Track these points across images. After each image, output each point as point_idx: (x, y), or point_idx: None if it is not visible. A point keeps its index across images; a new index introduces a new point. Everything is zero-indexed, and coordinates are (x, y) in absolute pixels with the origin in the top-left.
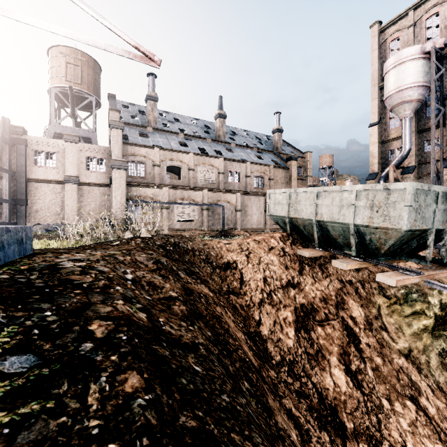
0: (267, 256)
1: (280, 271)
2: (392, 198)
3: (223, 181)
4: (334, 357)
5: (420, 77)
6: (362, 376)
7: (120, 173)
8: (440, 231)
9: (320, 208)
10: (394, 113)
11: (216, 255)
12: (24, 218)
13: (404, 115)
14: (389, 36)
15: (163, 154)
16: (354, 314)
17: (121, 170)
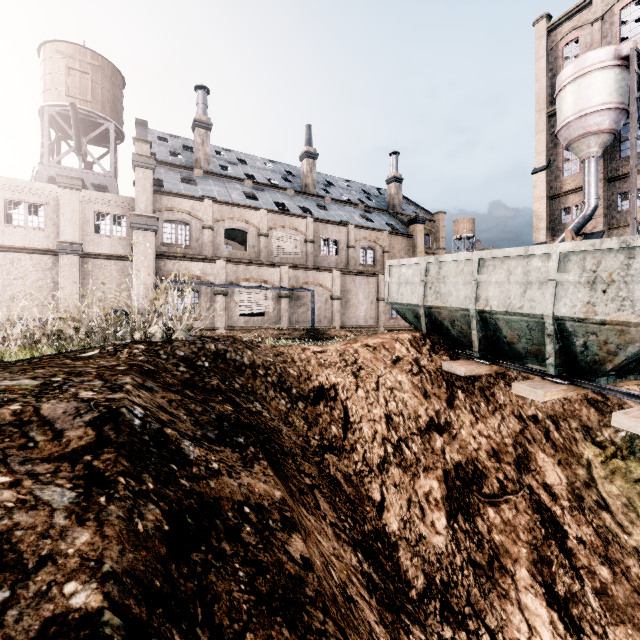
0: (391, 375)
1: (414, 401)
2: (638, 265)
3: (313, 253)
4: (522, 570)
5: (614, 95)
6: (580, 609)
7: (145, 237)
8: None
9: (484, 288)
10: (572, 151)
11: (298, 375)
12: None
13: (588, 154)
14: (562, 37)
15: (218, 209)
16: (549, 480)
17: (148, 231)
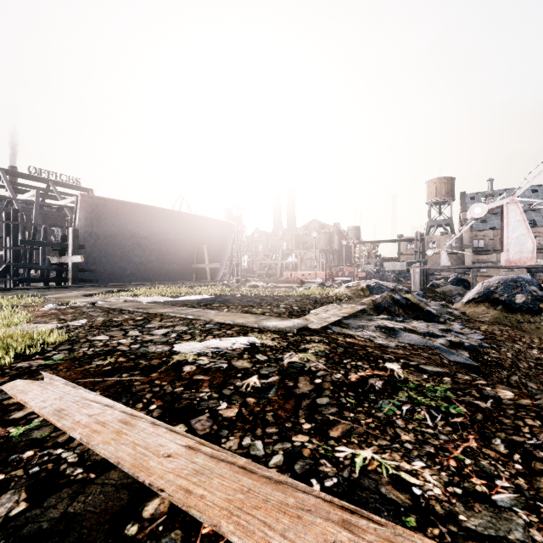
0: None
1: None
2: None
3: None
4: None
5: None
6: None
7: (468, 250)
8: None
9: None
10: None
11: None
12: None
13: None
14: None
15: (495, 232)
16: None
17: (469, 248)
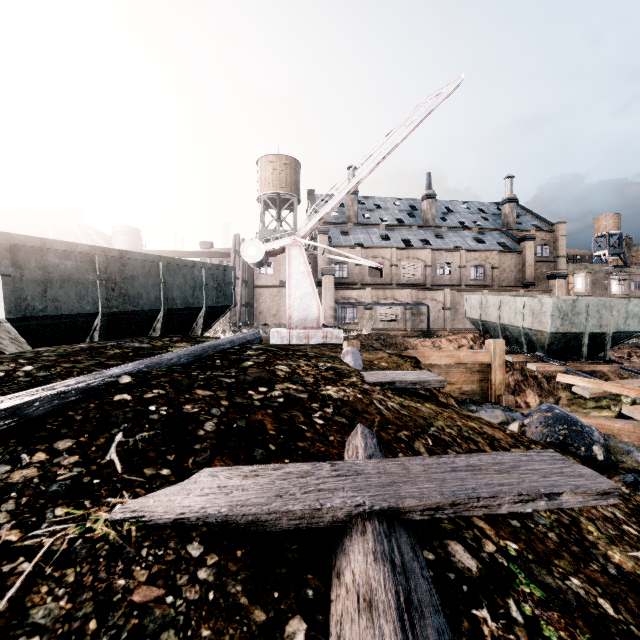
0: None
1: None
2: (543, 309)
3: (431, 275)
4: None
5: None
6: None
7: (329, 279)
8: (602, 334)
9: (502, 314)
10: None
11: (412, 348)
12: (252, 319)
13: None
14: None
15: (364, 252)
16: (528, 400)
17: (330, 275)
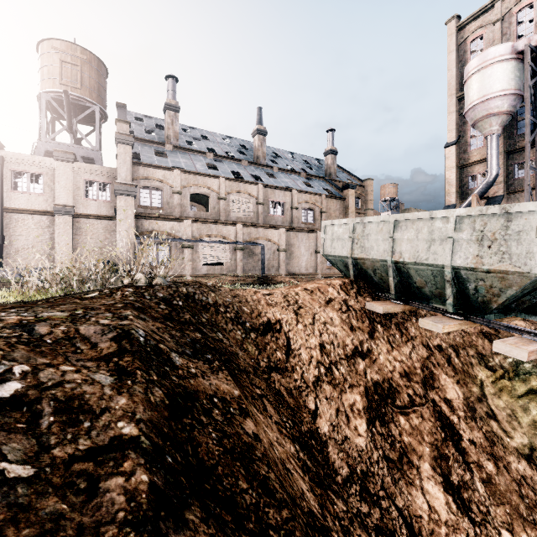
0: (324, 312)
1: (343, 333)
2: (514, 227)
3: (263, 213)
4: (425, 464)
5: (511, 83)
6: (469, 494)
7: (126, 201)
8: None
9: (398, 244)
10: (477, 129)
11: (250, 312)
12: None
13: (490, 132)
14: (470, 34)
15: (185, 178)
16: (449, 395)
17: (128, 196)
